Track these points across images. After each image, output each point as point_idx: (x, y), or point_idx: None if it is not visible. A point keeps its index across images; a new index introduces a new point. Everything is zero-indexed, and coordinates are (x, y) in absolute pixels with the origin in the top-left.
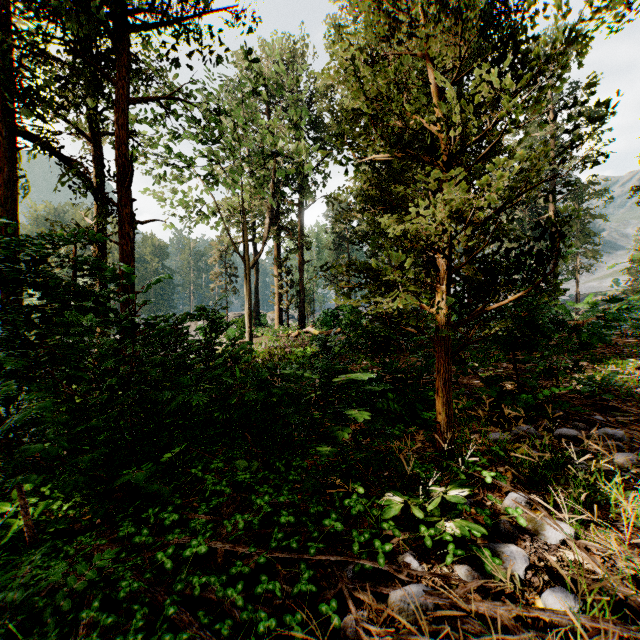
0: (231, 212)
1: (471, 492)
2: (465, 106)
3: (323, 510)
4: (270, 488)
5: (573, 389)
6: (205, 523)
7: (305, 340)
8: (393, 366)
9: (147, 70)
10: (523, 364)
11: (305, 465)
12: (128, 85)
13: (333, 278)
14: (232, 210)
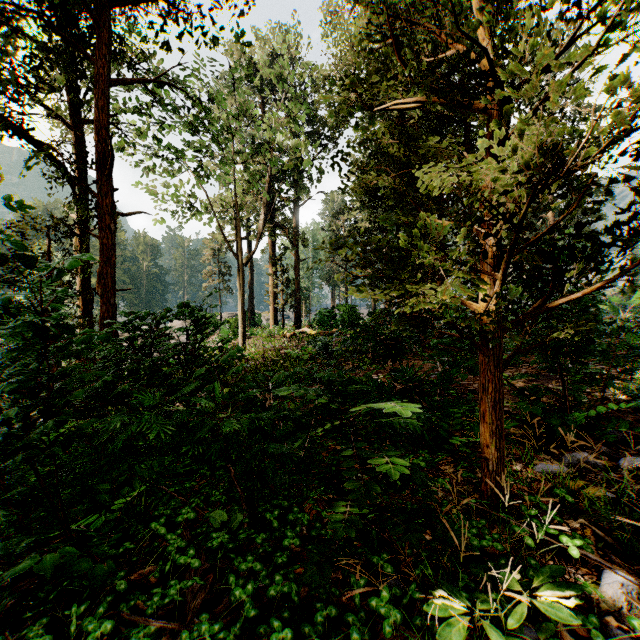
0: (224, 207)
1: (581, 601)
2: (536, 13)
3: (336, 613)
4: (256, 562)
5: (615, 400)
6: (154, 632)
7: (301, 341)
8: (407, 374)
9: (132, 53)
10: (569, 373)
11: (306, 520)
12: (109, 65)
13: (329, 277)
14: (225, 205)
